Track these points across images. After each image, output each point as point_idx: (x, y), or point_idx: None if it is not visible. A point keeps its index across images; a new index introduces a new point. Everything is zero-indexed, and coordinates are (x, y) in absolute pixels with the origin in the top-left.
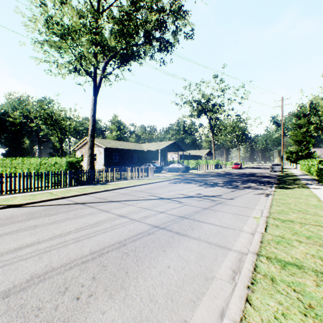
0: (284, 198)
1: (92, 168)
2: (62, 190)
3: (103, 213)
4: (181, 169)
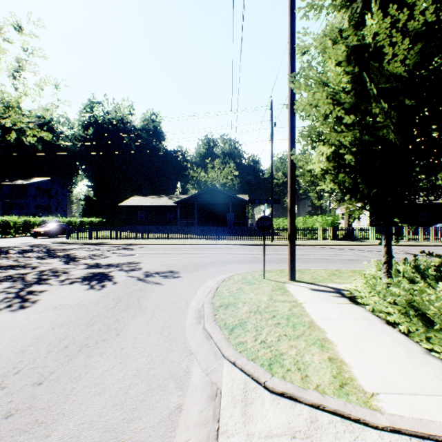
0: None
1: (348, 226)
2: (322, 242)
3: (348, 253)
4: None
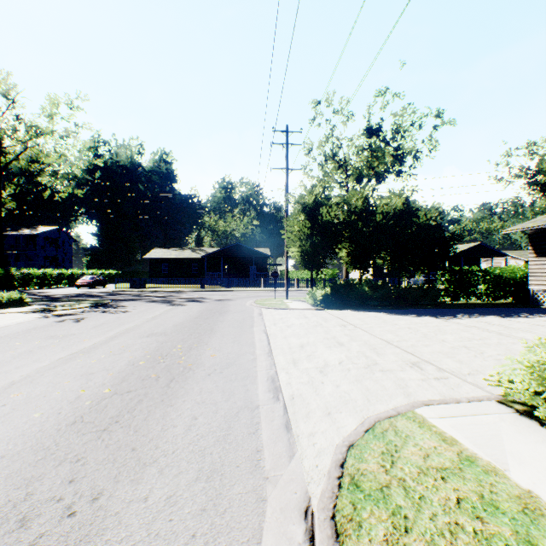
0: None
1: (346, 277)
2: None
3: None
4: None
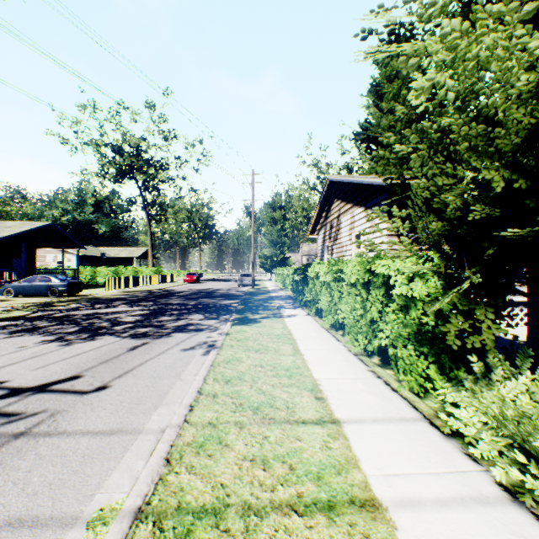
0: (239, 356)
1: None
2: None
3: None
4: (58, 289)
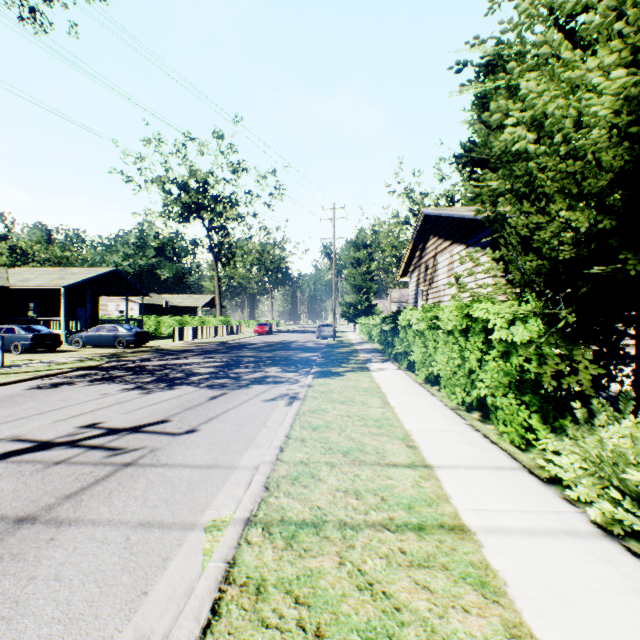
0: (324, 407)
1: None
2: None
3: None
4: (125, 340)
